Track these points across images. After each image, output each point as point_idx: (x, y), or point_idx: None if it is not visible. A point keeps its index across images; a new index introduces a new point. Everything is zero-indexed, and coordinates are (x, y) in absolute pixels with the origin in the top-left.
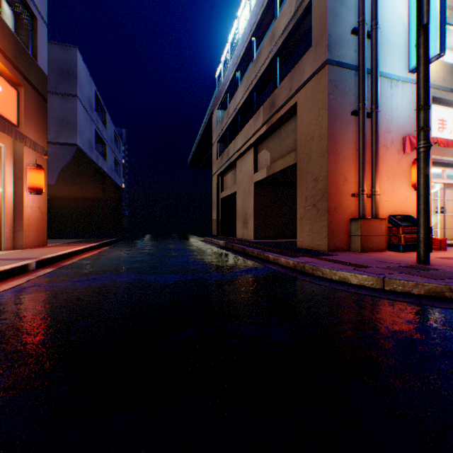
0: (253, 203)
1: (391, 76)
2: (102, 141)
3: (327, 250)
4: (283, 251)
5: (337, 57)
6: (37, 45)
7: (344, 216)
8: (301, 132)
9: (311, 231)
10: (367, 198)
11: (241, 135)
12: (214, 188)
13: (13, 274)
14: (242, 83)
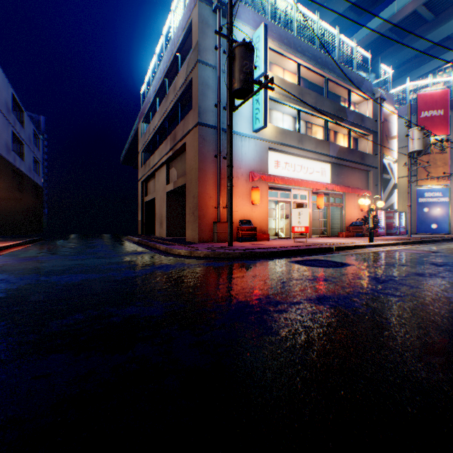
0: (166, 208)
1: (242, 134)
2: (19, 142)
3: (198, 242)
4: (170, 243)
5: (206, 121)
6: None
7: (210, 221)
8: (188, 163)
9: (192, 230)
10: (226, 209)
11: (158, 152)
12: (140, 192)
13: None
14: (158, 110)
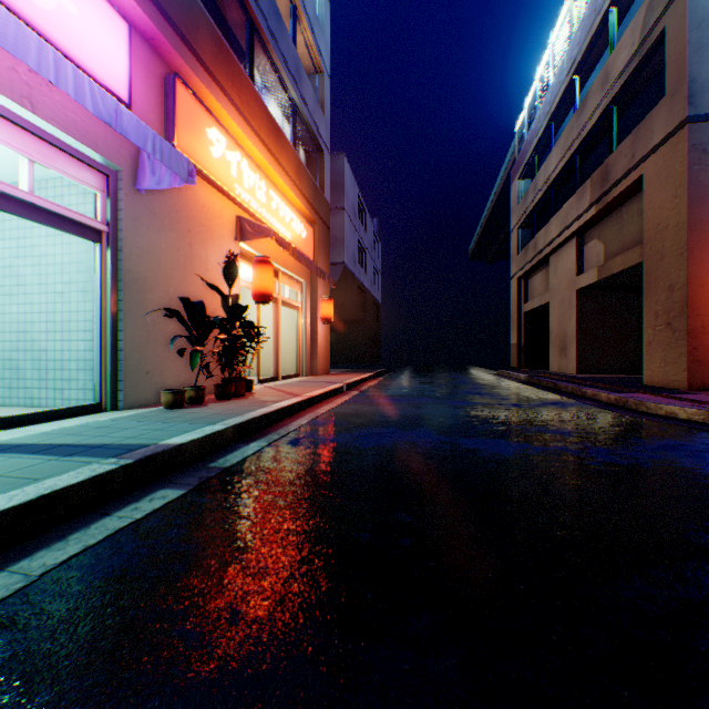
0: (574, 320)
1: None
2: (362, 251)
3: (686, 389)
4: (610, 387)
5: (708, 108)
6: (323, 178)
7: None
8: (648, 219)
9: (663, 362)
10: None
11: (554, 220)
12: (512, 297)
13: (338, 393)
14: (557, 142)
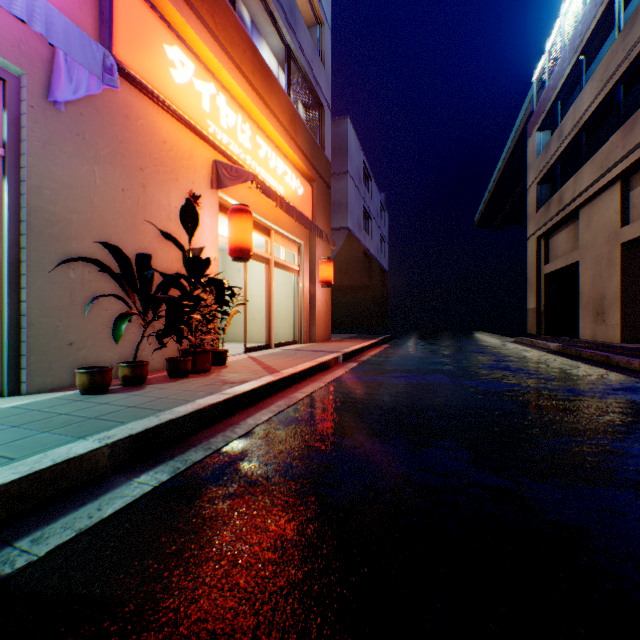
0: (617, 279)
1: None
2: (367, 217)
3: None
4: None
5: None
6: (323, 135)
7: None
8: None
9: None
10: None
11: (588, 165)
12: (530, 259)
13: (331, 365)
14: (592, 75)
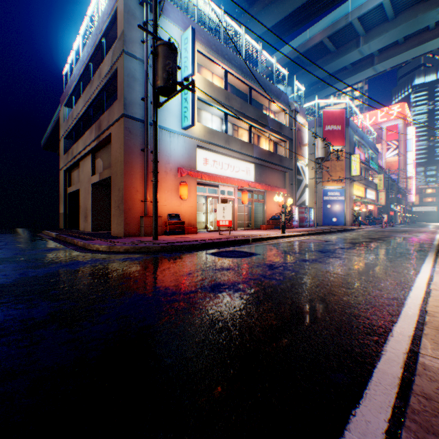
0: (91, 201)
1: (171, 130)
2: None
3: (124, 236)
4: (91, 238)
5: (132, 113)
6: None
7: (137, 214)
8: (114, 155)
9: (118, 224)
10: None
11: (82, 141)
12: (62, 183)
13: None
14: (83, 96)
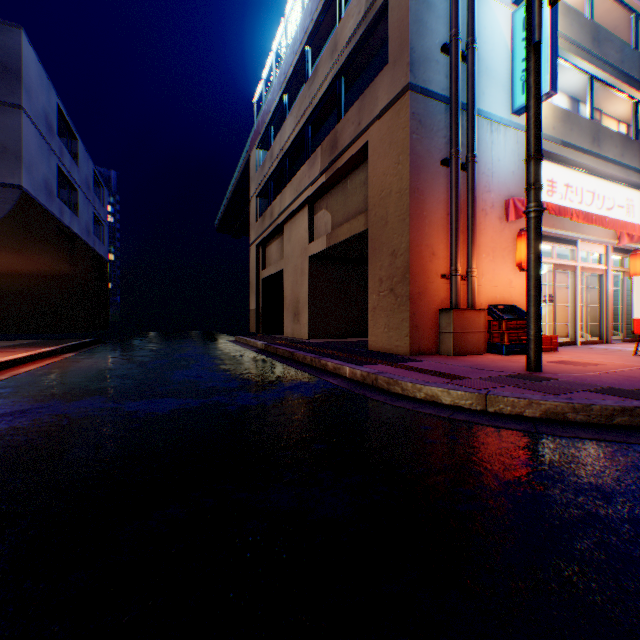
0: (307, 286)
1: (492, 117)
2: (70, 185)
3: (409, 354)
4: (348, 356)
5: (423, 82)
6: None
7: (432, 306)
8: (375, 186)
9: (388, 327)
10: (462, 281)
11: (290, 187)
12: (253, 264)
13: None
14: (292, 111)
